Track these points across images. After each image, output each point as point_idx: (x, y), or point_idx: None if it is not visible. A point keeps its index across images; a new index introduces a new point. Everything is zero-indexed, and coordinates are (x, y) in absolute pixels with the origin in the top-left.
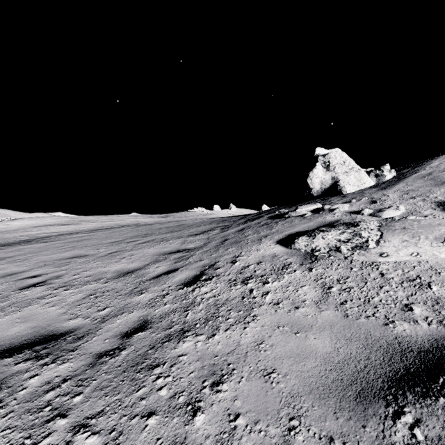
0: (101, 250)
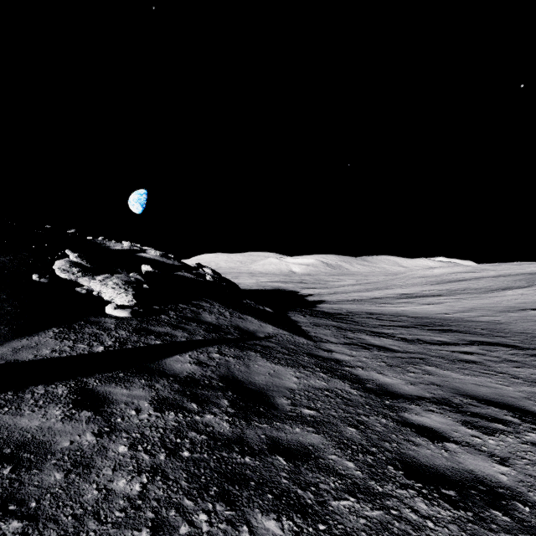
0: (504, 282)
